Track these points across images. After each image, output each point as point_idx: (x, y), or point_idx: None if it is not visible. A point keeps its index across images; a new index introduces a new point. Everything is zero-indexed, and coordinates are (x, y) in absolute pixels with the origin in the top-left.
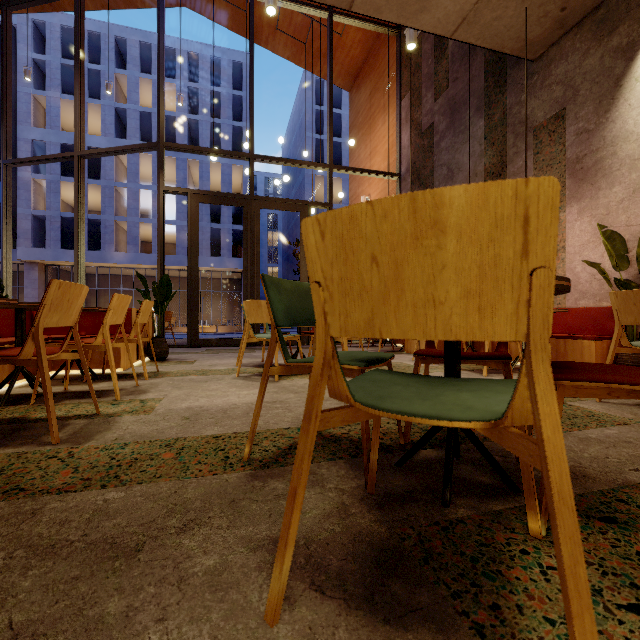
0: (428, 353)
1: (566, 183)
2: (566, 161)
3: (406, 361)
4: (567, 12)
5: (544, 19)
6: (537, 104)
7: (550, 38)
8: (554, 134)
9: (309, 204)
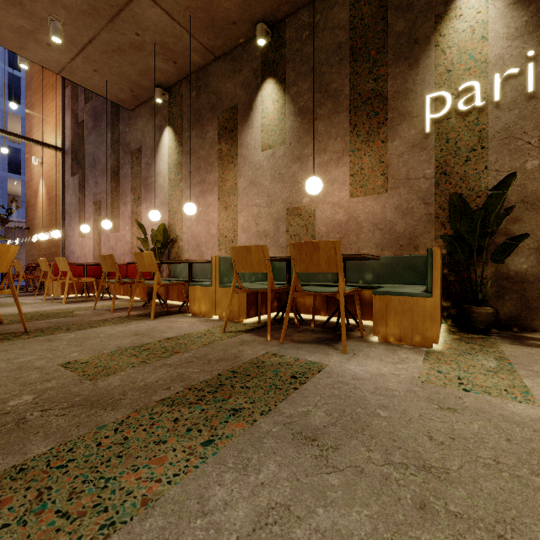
0: None
1: (142, 190)
2: (142, 177)
3: (25, 300)
4: (136, 94)
5: (123, 91)
6: (132, 138)
7: (134, 102)
8: (138, 160)
9: None
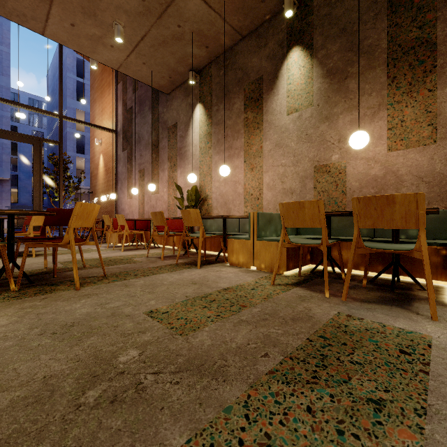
0: (24, 238)
1: (177, 158)
2: (177, 148)
3: (94, 247)
4: (173, 79)
5: (164, 78)
6: (169, 116)
7: (171, 87)
8: (174, 134)
9: (41, 140)
